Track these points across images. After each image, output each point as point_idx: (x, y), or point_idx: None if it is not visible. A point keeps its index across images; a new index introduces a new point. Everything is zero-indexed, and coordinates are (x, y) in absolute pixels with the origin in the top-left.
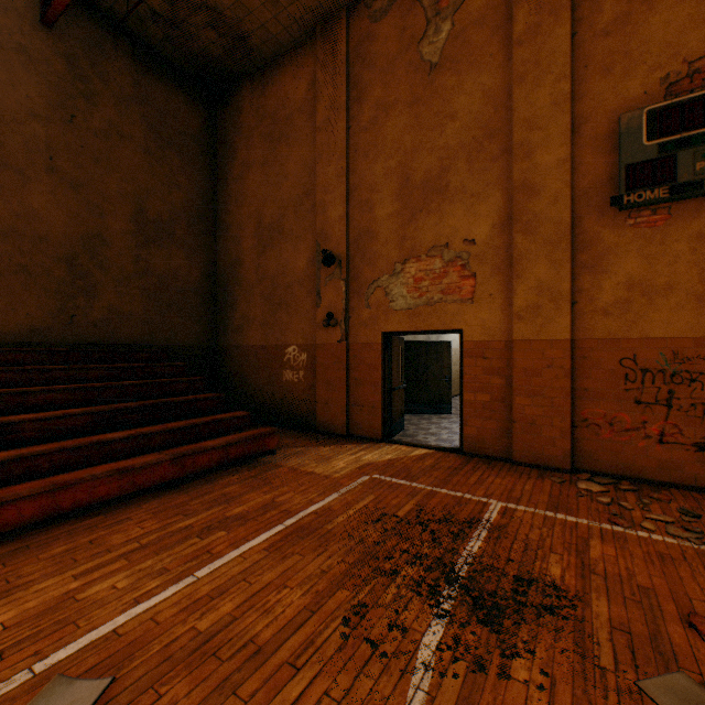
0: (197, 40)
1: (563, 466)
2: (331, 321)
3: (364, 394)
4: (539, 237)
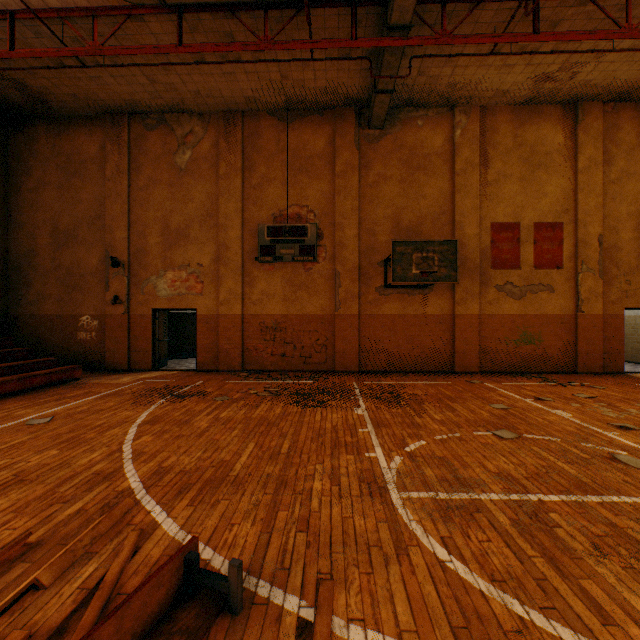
0: (1, 90)
1: (239, 369)
2: (118, 301)
3: (141, 345)
4: (230, 268)
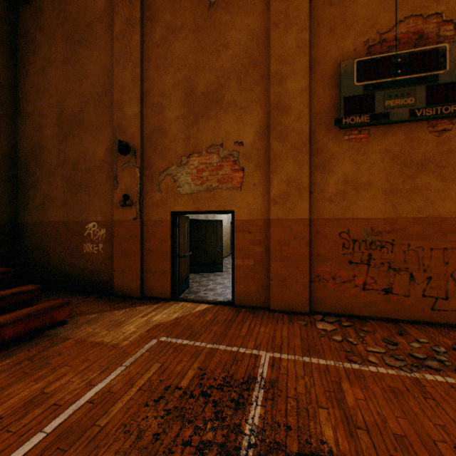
0: None
1: (304, 310)
2: (127, 201)
3: (156, 262)
4: (288, 143)
